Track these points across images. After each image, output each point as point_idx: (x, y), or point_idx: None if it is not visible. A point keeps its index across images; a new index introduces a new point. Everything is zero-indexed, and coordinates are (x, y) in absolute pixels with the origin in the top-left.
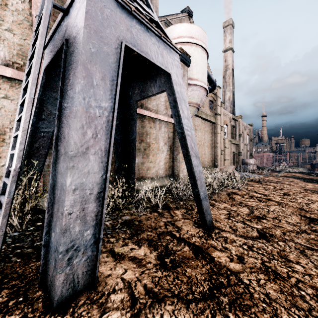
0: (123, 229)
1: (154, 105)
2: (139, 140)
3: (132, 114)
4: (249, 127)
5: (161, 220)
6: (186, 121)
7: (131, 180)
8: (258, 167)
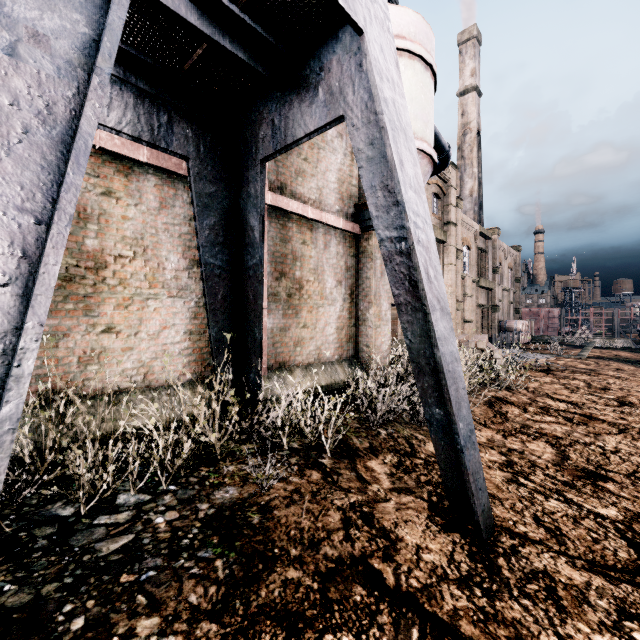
0: (204, 553)
1: (312, 189)
2: (276, 272)
3: (253, 196)
4: (513, 253)
5: (332, 503)
6: (411, 198)
7: (253, 374)
8: (533, 338)
